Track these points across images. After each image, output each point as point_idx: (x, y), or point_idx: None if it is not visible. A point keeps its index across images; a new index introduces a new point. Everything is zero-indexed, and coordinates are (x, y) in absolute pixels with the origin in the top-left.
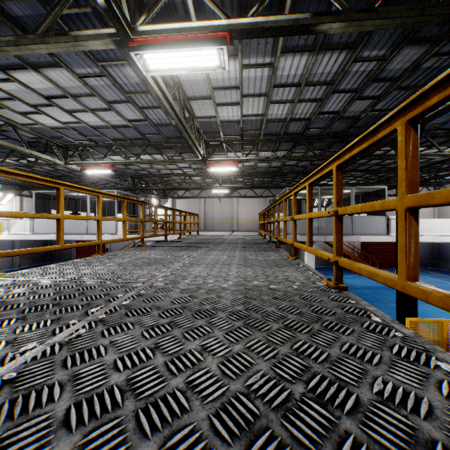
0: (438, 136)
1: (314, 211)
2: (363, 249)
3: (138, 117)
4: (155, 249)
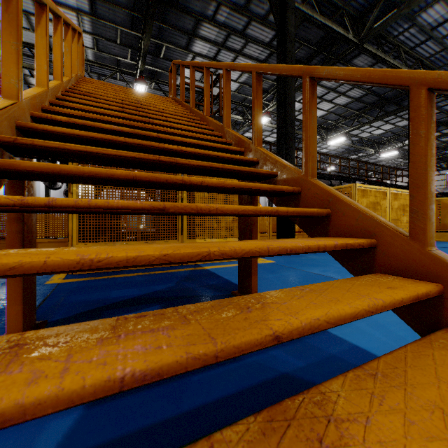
0: None
1: None
2: None
3: (340, 145)
4: None
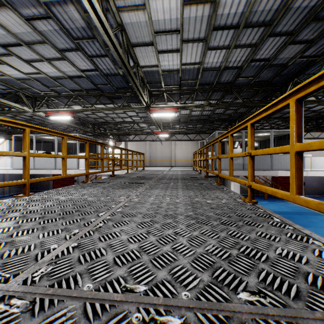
0: None
1: (235, 151)
2: (273, 181)
3: (89, 66)
4: (95, 187)
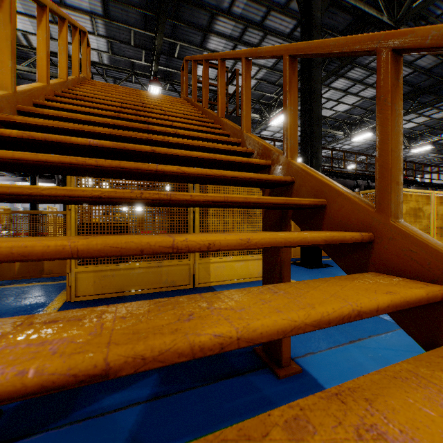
0: None
1: None
2: None
3: (365, 140)
4: None
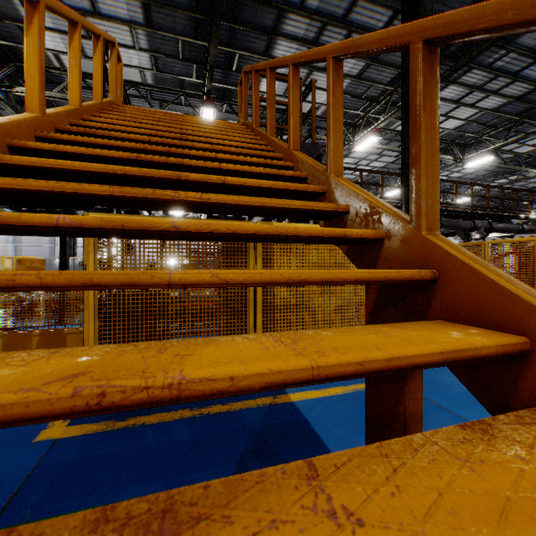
0: None
1: None
2: None
3: (482, 165)
4: None
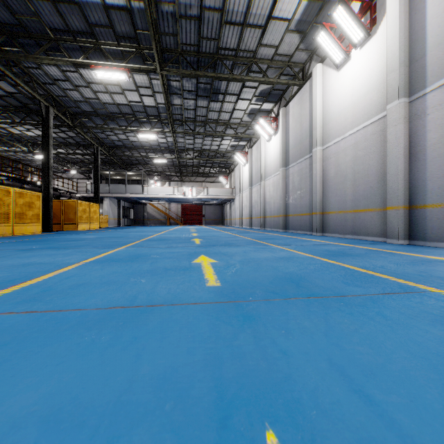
0: (141, 149)
1: None
2: (183, 214)
3: None
4: None
